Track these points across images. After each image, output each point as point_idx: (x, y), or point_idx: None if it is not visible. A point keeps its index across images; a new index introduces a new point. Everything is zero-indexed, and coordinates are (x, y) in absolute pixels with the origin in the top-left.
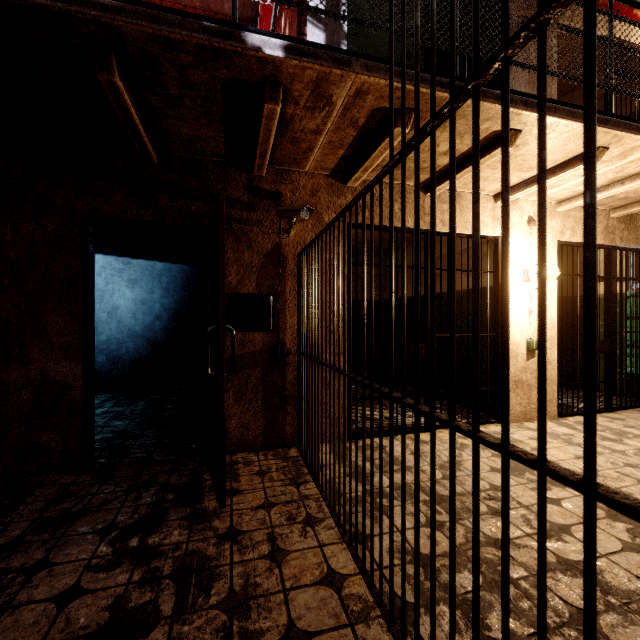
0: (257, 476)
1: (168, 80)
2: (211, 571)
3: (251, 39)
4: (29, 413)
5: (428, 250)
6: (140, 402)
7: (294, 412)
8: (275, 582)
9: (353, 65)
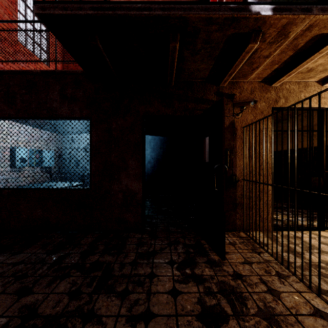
0: (230, 245)
1: (198, 41)
2: (240, 294)
3: (254, 8)
4: (121, 204)
5: (324, 120)
6: (147, 202)
7: (241, 212)
8: (283, 308)
9: (313, 10)
